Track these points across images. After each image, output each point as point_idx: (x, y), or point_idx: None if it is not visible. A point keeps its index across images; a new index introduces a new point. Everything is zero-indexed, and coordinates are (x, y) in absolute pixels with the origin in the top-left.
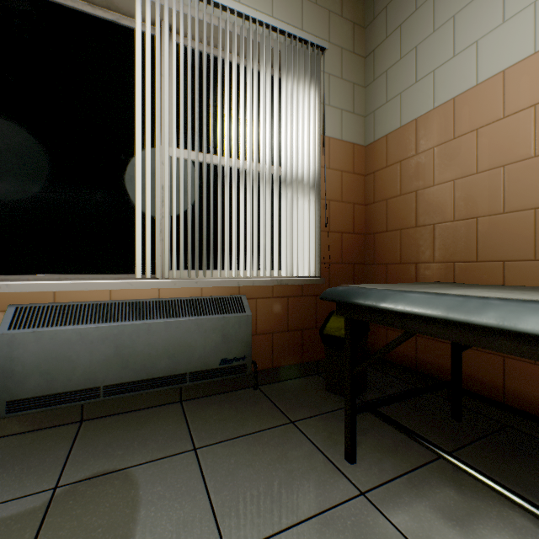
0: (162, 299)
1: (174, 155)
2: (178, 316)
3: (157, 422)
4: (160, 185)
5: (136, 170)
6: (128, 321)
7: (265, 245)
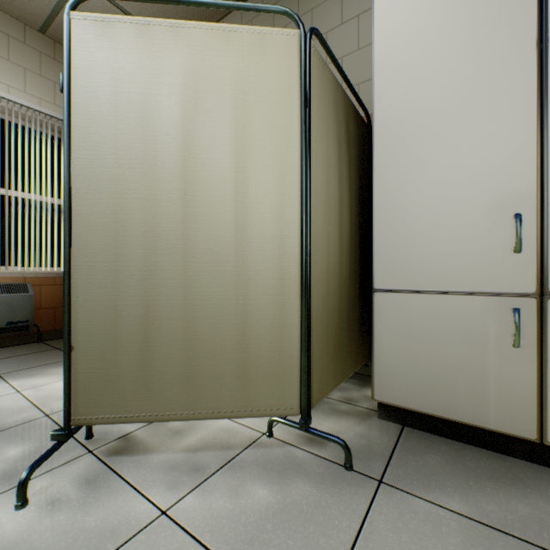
0: None
1: None
2: None
3: None
4: None
5: None
6: None
7: (52, 251)
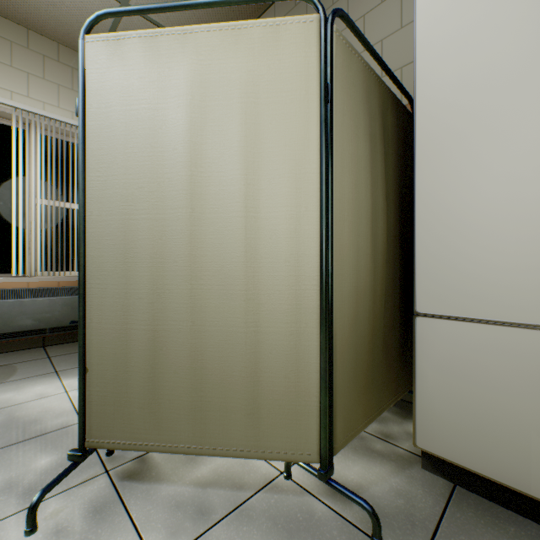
0: (30, 288)
1: (39, 208)
2: (41, 297)
3: (27, 353)
4: (29, 221)
5: (13, 217)
6: (7, 299)
7: None
